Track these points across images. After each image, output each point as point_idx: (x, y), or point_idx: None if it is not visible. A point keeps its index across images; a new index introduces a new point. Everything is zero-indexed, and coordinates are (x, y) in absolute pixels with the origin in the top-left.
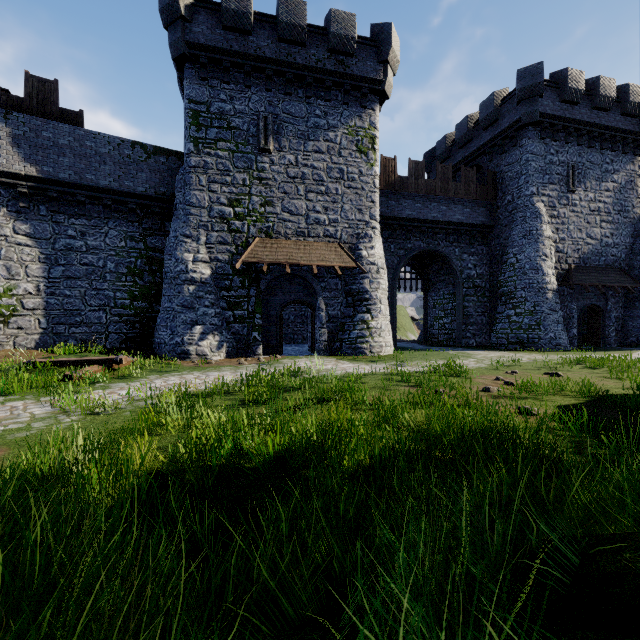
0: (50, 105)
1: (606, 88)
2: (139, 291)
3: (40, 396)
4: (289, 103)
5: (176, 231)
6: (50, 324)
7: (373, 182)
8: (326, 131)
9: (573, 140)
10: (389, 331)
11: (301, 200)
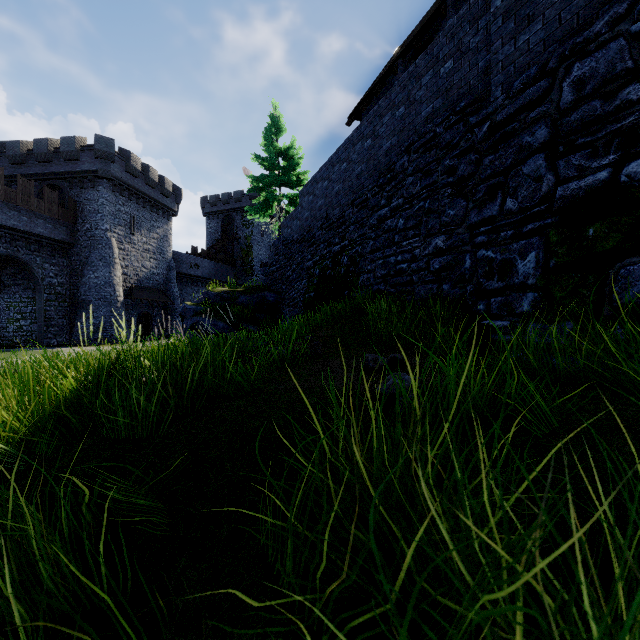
0: None
1: (153, 175)
2: None
3: None
4: None
5: None
6: None
7: None
8: None
9: (134, 199)
10: None
11: None
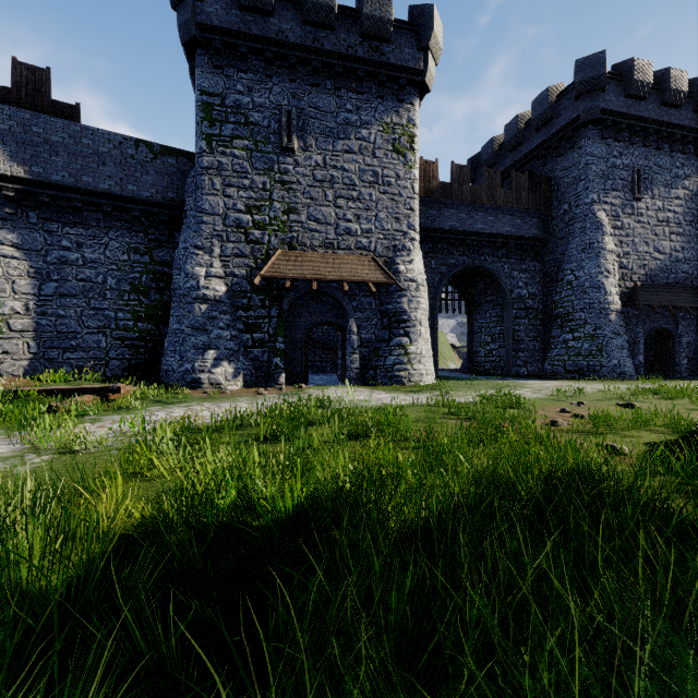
0: (41, 97)
1: (677, 81)
2: (144, 311)
3: (13, 431)
4: (316, 96)
5: (186, 242)
6: (41, 348)
7: (412, 187)
8: (358, 128)
9: (639, 141)
10: (430, 357)
11: (330, 207)
